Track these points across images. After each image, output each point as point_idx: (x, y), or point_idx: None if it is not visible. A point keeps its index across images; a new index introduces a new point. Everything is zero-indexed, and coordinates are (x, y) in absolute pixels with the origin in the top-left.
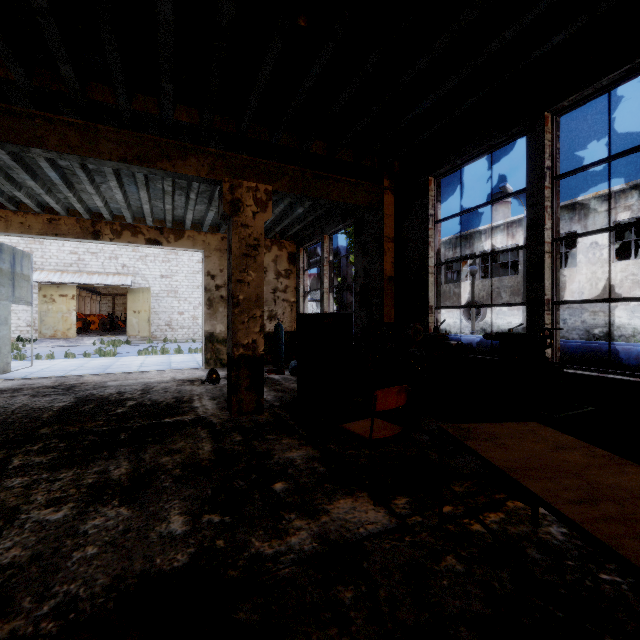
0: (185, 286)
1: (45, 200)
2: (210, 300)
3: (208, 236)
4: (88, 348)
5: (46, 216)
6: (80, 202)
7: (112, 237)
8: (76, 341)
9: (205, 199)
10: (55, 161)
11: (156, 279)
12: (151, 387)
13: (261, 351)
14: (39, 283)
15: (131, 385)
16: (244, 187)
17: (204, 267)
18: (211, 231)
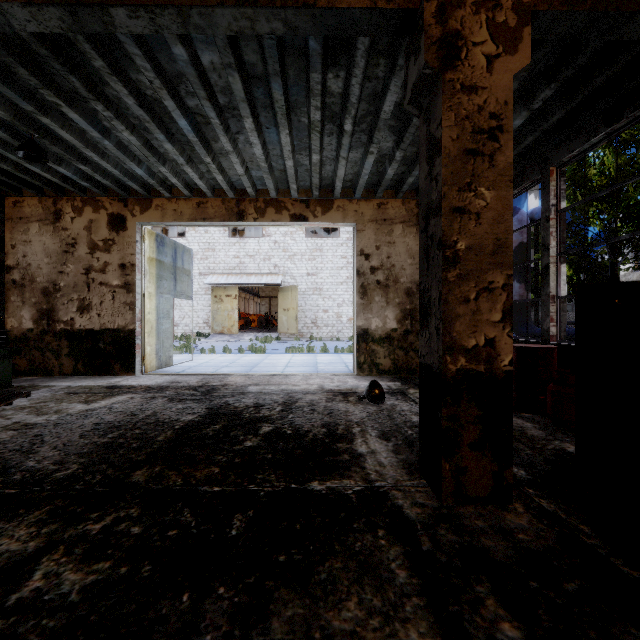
0: (329, 283)
1: (191, 179)
2: (363, 287)
3: (361, 204)
4: (245, 344)
5: (195, 200)
6: (221, 172)
7: (256, 216)
8: (238, 337)
9: (363, 135)
10: (183, 101)
11: (303, 277)
12: (294, 400)
13: (505, 364)
14: (212, 285)
15: (272, 394)
16: (467, 5)
17: (356, 244)
18: (365, 197)
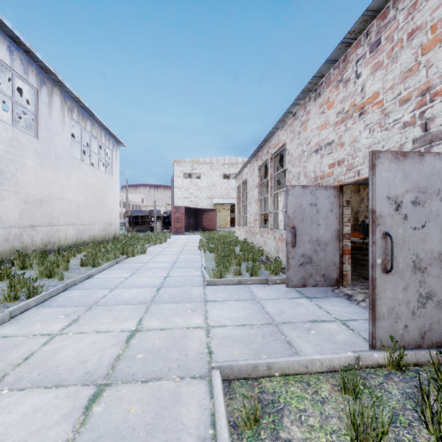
0: None
1: None
2: None
3: None
4: None
5: None
6: None
7: None
8: (229, 229)
9: None
10: None
11: None
12: None
13: None
14: (213, 203)
15: None
16: None
17: None
18: None
